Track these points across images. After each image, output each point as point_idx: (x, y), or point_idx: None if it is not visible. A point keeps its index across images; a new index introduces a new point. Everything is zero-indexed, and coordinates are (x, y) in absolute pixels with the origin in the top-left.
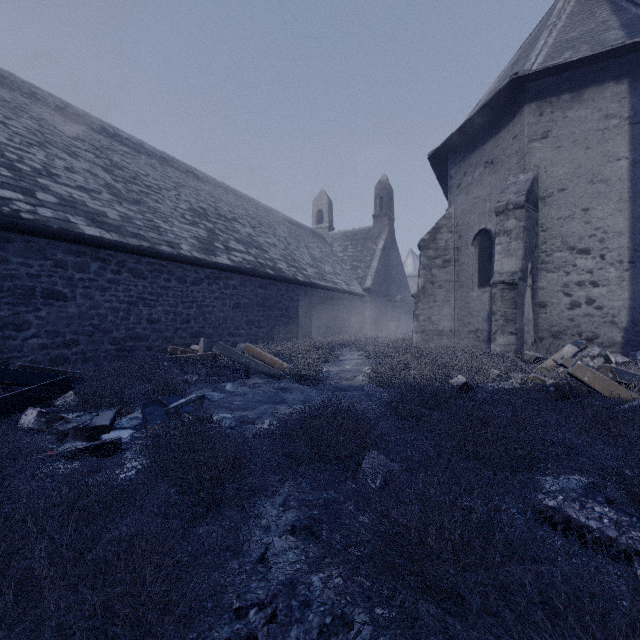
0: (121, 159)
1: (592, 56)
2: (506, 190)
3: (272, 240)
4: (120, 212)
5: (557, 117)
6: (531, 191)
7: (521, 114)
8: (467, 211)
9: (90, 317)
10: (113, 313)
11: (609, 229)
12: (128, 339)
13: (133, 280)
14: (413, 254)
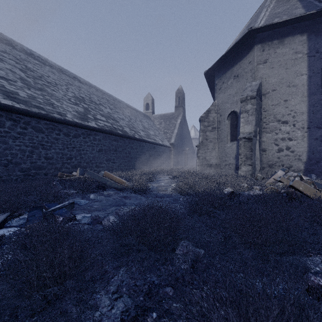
0: (33, 66)
1: (290, 20)
2: (246, 89)
3: (121, 116)
4: (28, 93)
5: (271, 52)
6: (259, 90)
7: (253, 50)
8: (224, 102)
9: (5, 155)
10: (21, 153)
11: (297, 111)
12: (32, 168)
13: (35, 133)
14: (194, 127)
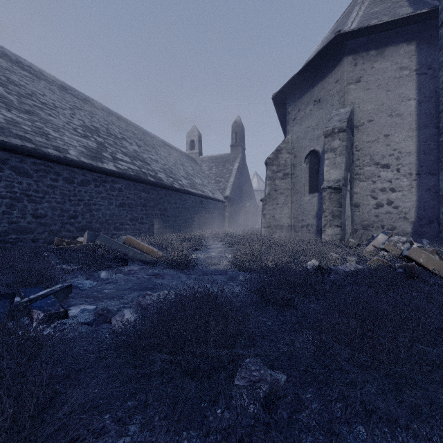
0: (19, 79)
1: (393, 21)
2: (331, 119)
3: (154, 157)
4: (7, 116)
5: (367, 67)
6: (350, 120)
7: (341, 64)
8: (301, 137)
9: None
10: None
11: (403, 150)
12: (11, 232)
13: (16, 177)
14: (257, 175)
